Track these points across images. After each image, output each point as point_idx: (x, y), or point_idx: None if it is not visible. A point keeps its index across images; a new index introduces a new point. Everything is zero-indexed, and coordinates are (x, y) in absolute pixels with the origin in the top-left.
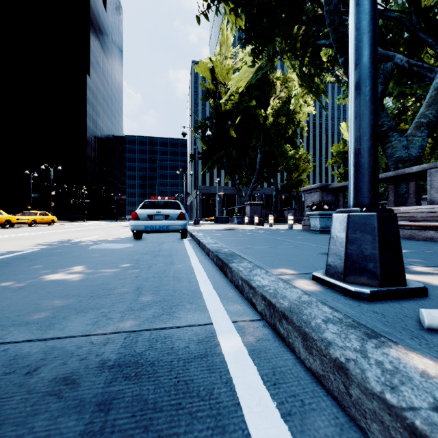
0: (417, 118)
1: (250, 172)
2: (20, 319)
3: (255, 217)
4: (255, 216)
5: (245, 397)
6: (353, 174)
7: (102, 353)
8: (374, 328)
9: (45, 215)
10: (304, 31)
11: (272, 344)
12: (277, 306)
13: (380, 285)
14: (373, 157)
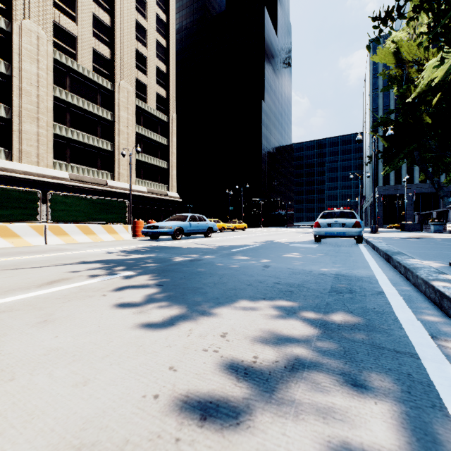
0: None
1: None
2: (292, 264)
3: None
4: None
5: (381, 283)
6: None
7: (329, 272)
8: (450, 275)
9: (240, 223)
10: None
11: (401, 280)
12: (407, 267)
13: None
14: None
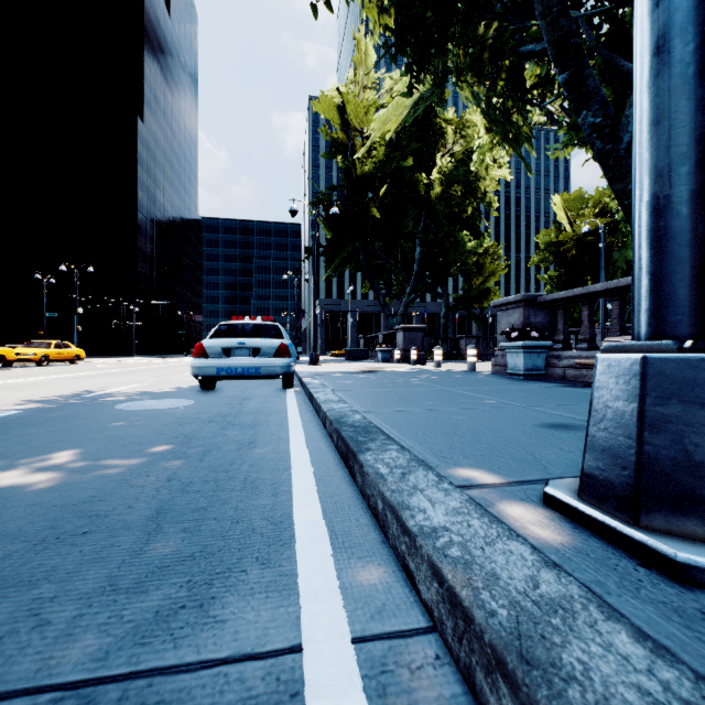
0: None
1: (404, 275)
2: None
3: (412, 351)
4: (412, 349)
5: None
6: (650, 258)
7: None
8: None
9: (65, 347)
10: (496, 31)
11: None
12: (477, 620)
13: None
14: (704, 214)
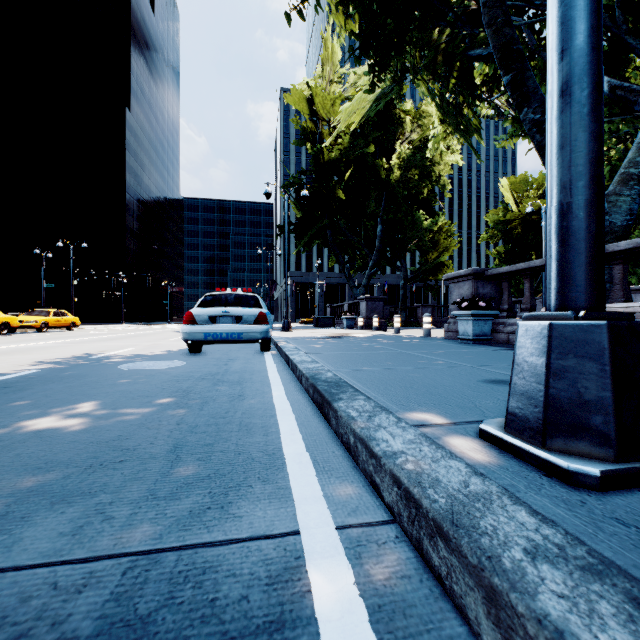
0: (624, 168)
1: (367, 251)
2: None
3: (374, 319)
4: (374, 317)
5: None
6: (557, 249)
7: (66, 617)
8: (637, 574)
9: (62, 315)
10: (448, 37)
11: (416, 590)
12: (424, 505)
13: (617, 457)
14: (596, 217)
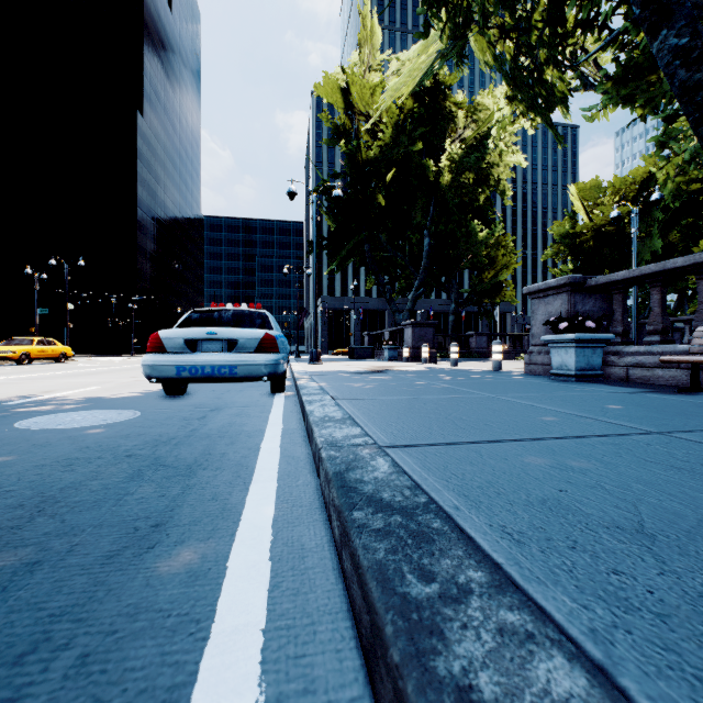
0: None
1: (411, 268)
2: None
3: (423, 348)
4: (423, 346)
5: None
6: None
7: None
8: None
9: (49, 344)
10: None
11: None
12: None
13: None
14: None
